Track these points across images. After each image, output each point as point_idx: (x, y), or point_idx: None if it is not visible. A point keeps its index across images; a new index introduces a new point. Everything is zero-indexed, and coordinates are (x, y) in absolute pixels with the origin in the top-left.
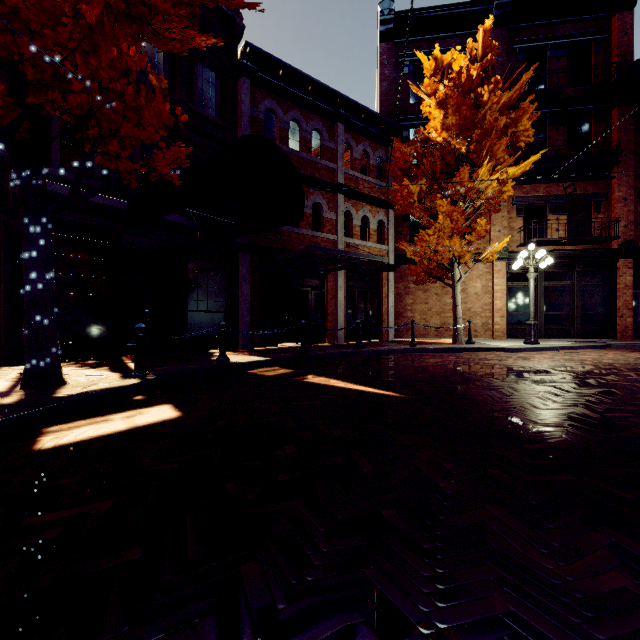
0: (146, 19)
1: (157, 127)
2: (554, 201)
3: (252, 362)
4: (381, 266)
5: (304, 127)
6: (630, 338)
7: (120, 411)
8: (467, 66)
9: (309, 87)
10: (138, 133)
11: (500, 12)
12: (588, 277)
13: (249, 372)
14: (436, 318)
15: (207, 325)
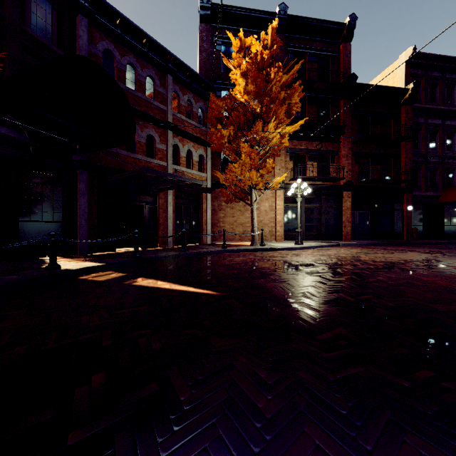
0: None
1: None
2: (310, 153)
3: (85, 268)
4: (201, 188)
5: (139, 72)
6: (349, 239)
7: None
8: (261, 51)
9: (144, 40)
10: None
11: (280, 23)
12: (328, 202)
13: (80, 278)
14: (240, 227)
15: (42, 234)
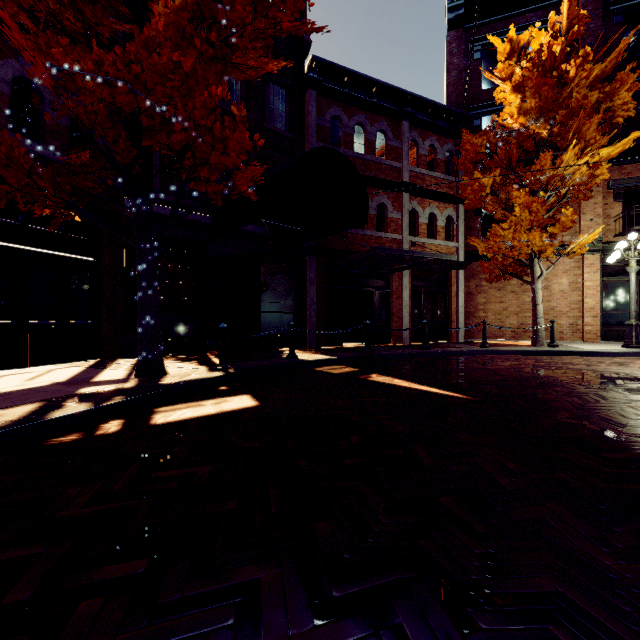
0: (229, 59)
1: (239, 153)
2: None
3: (319, 360)
4: (449, 264)
5: (368, 129)
6: None
7: (209, 398)
8: (548, 42)
9: (373, 89)
10: (223, 160)
11: None
12: None
13: (316, 369)
14: (513, 318)
15: (277, 325)
